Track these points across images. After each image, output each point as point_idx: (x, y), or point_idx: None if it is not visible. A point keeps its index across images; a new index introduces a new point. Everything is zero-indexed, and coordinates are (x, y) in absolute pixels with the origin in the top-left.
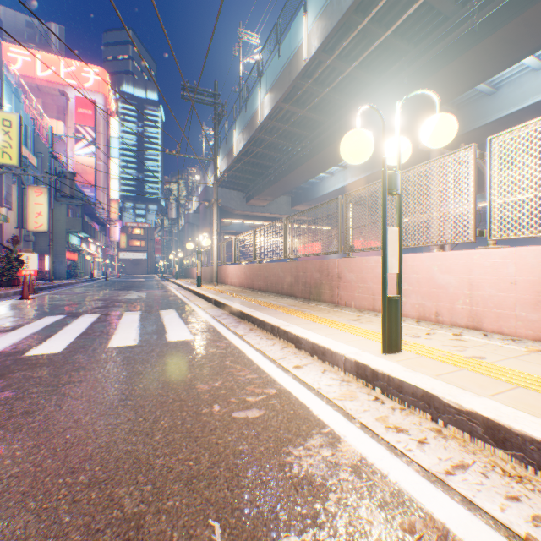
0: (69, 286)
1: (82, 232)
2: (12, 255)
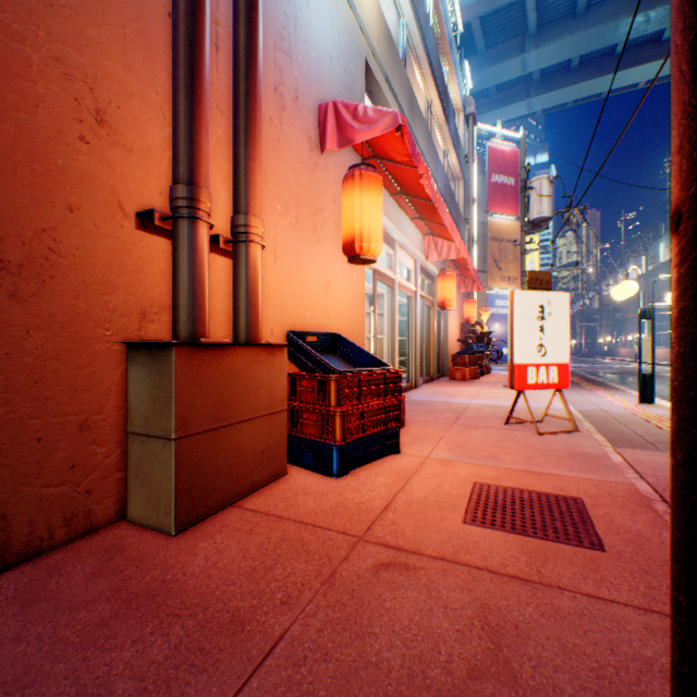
0: None
1: None
2: None
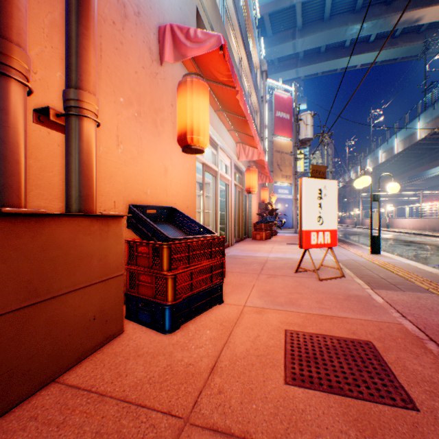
0: None
1: None
2: None
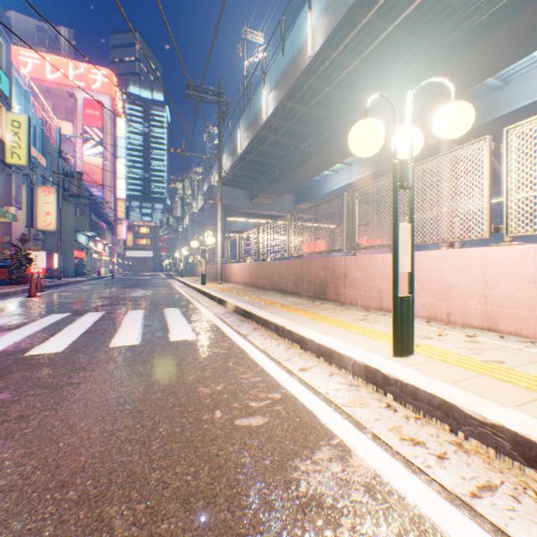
0: (77, 284)
1: (89, 230)
2: (21, 254)
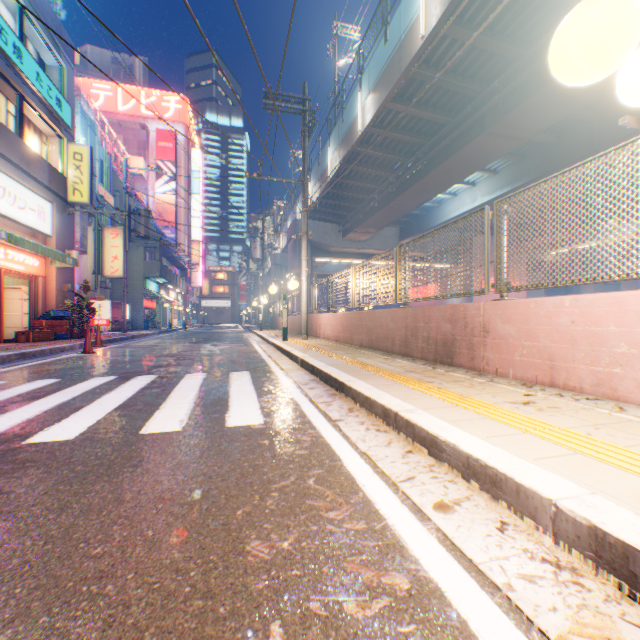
0: (143, 338)
1: (159, 277)
2: (83, 303)
